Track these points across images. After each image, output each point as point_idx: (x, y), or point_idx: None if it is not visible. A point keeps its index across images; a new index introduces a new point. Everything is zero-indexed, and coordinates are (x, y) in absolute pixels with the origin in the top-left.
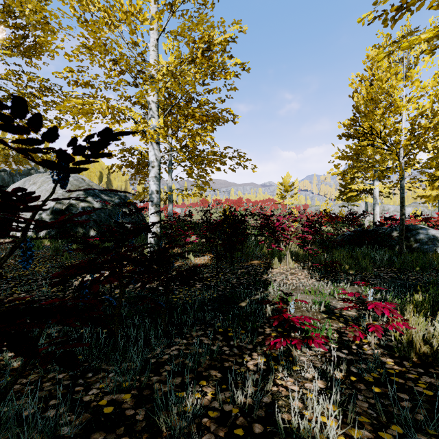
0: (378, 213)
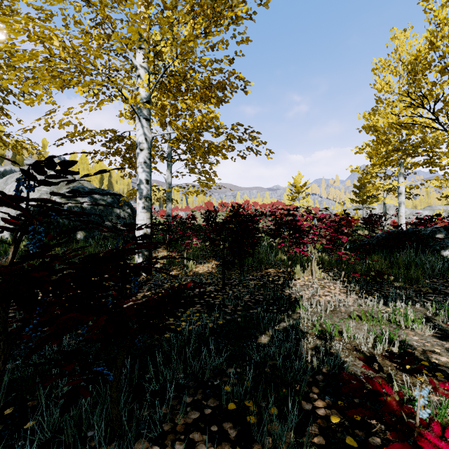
0: (403, 214)
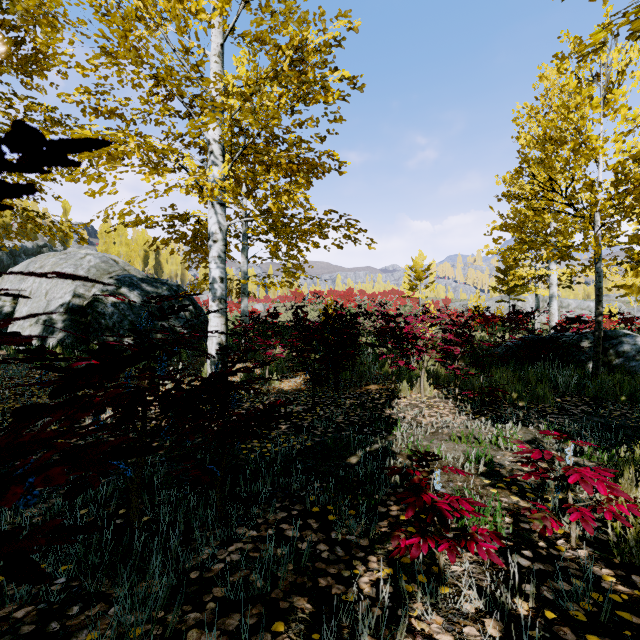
0: (556, 312)
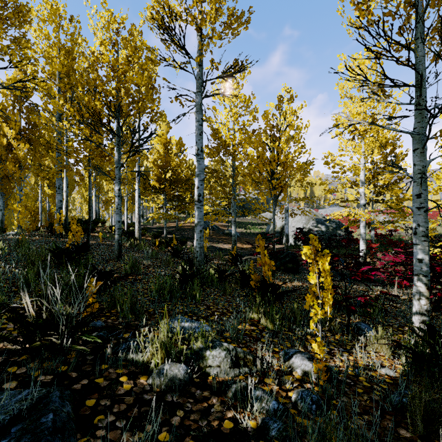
0: None
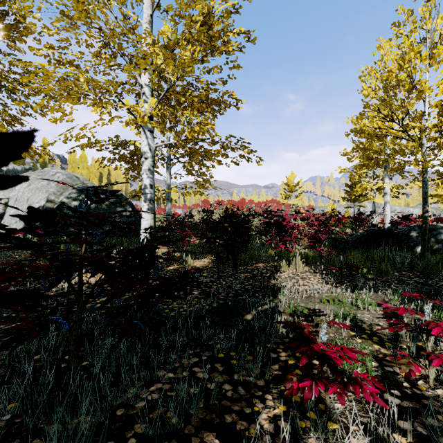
0: (389, 213)
